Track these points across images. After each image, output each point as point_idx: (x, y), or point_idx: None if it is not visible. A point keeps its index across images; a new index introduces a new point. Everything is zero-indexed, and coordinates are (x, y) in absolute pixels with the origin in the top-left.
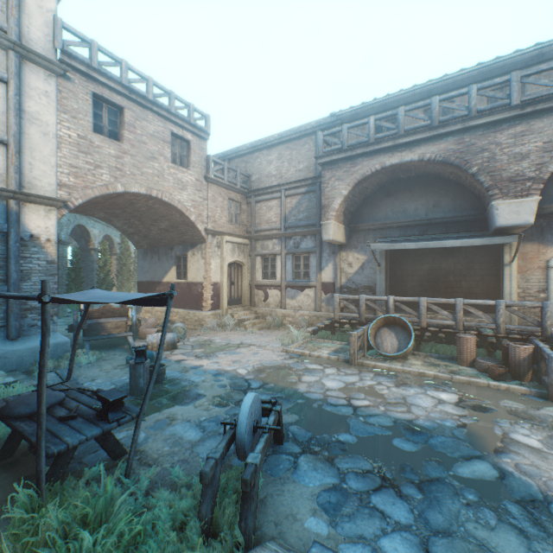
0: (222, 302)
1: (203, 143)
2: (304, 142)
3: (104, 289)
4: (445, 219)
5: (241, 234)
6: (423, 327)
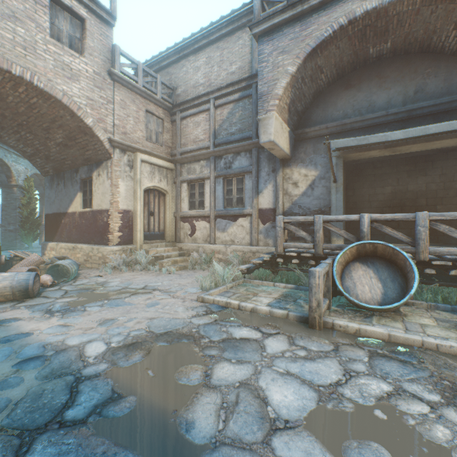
0: (135, 236)
1: (106, 29)
2: (237, 37)
3: (27, 228)
4: (435, 107)
5: (163, 155)
6: (424, 259)
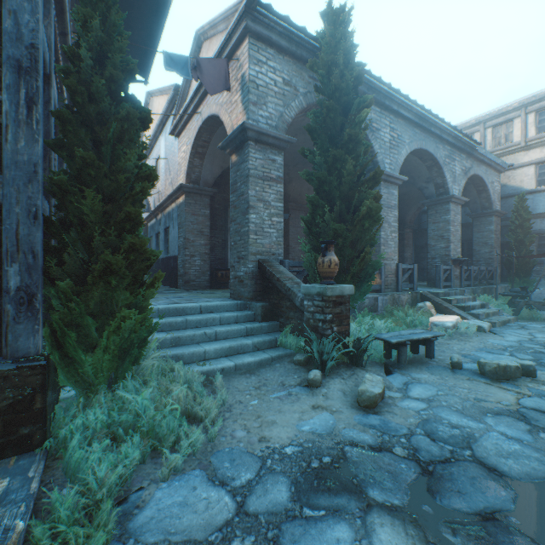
0: None
1: None
2: None
3: None
4: None
5: None
6: None
